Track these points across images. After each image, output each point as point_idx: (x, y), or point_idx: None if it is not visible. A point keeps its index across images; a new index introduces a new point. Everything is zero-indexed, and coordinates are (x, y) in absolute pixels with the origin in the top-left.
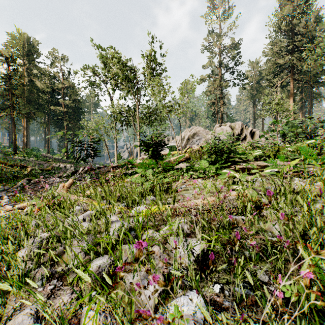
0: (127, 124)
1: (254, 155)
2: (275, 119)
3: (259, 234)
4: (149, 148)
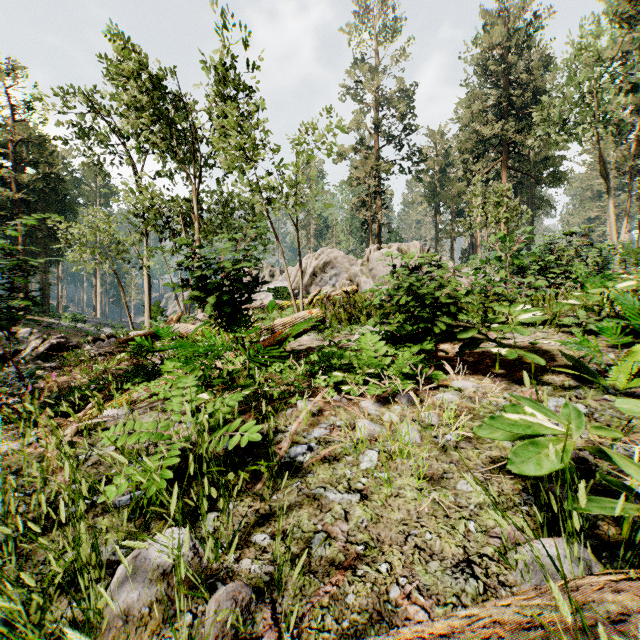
0: (174, 234)
1: (515, 321)
2: (473, 241)
3: None
4: (206, 295)
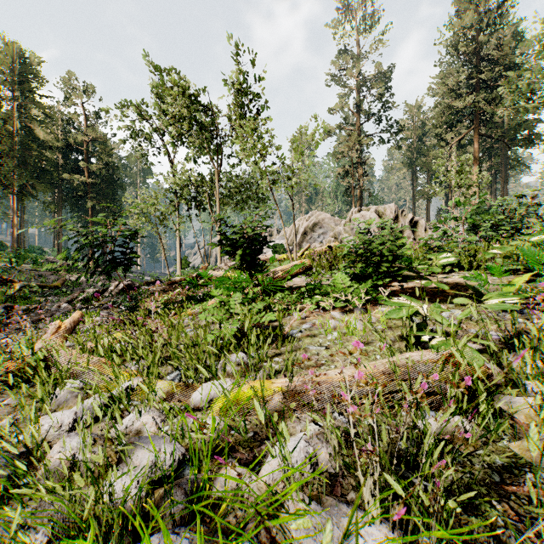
0: (199, 205)
1: (438, 264)
2: (448, 200)
3: (518, 479)
4: (235, 249)
